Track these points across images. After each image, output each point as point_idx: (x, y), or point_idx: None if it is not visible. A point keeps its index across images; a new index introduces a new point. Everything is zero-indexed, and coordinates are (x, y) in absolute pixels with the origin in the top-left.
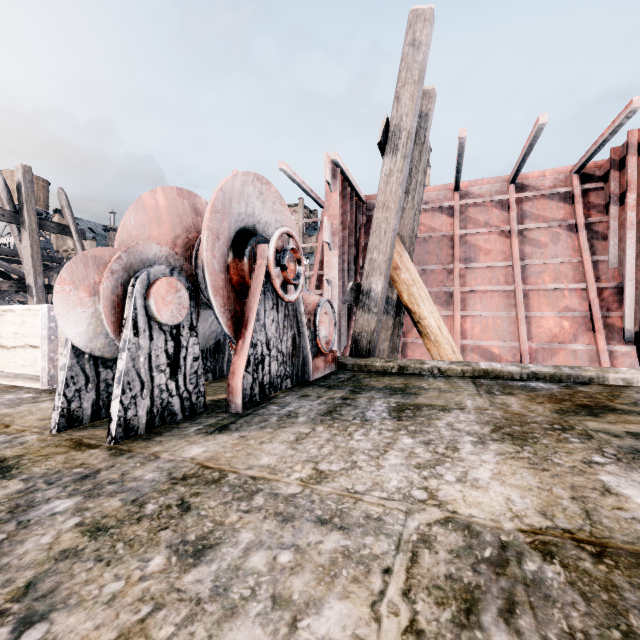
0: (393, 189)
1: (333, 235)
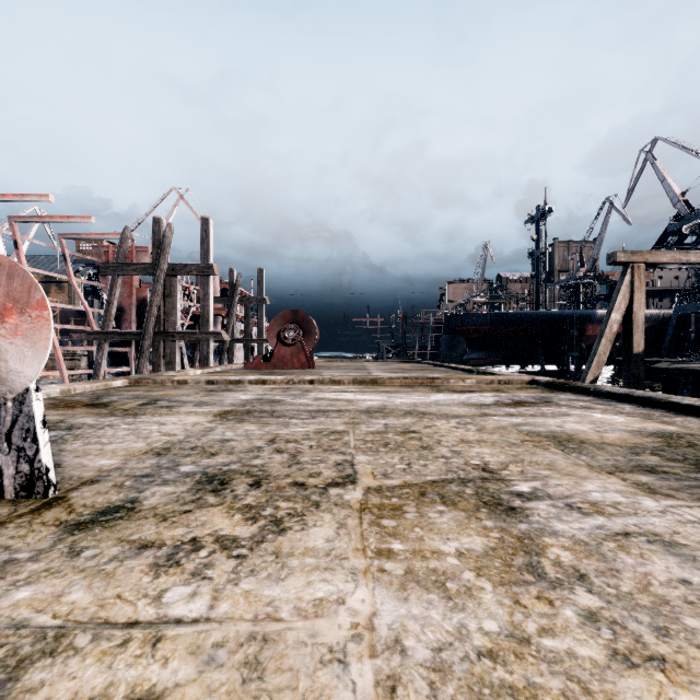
0: None
1: None
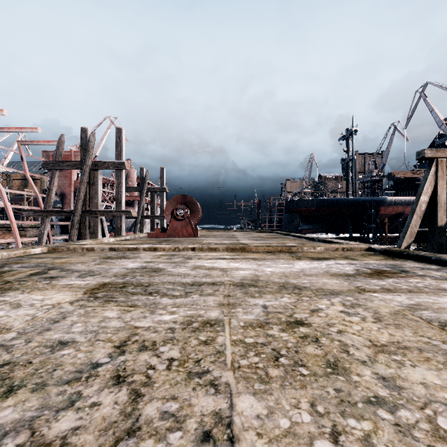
0: None
1: None
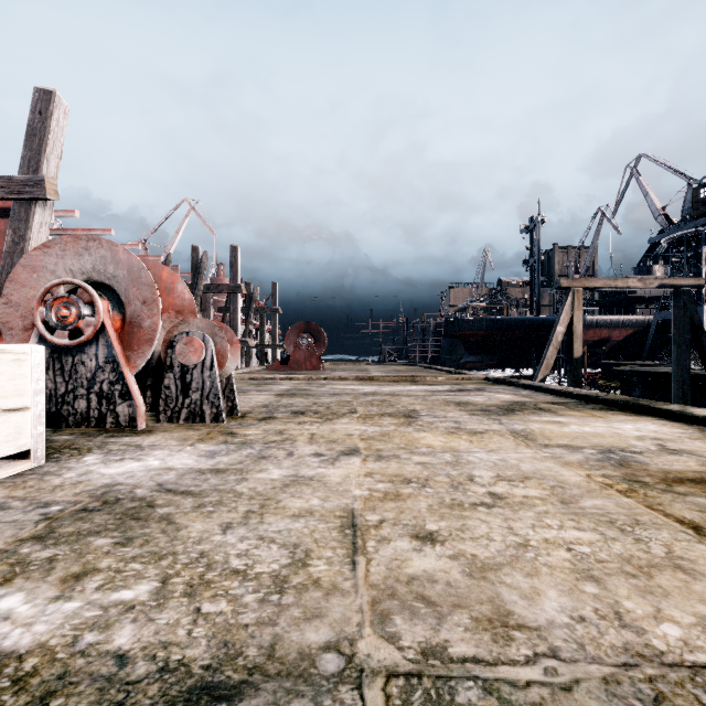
0: (43, 239)
1: None
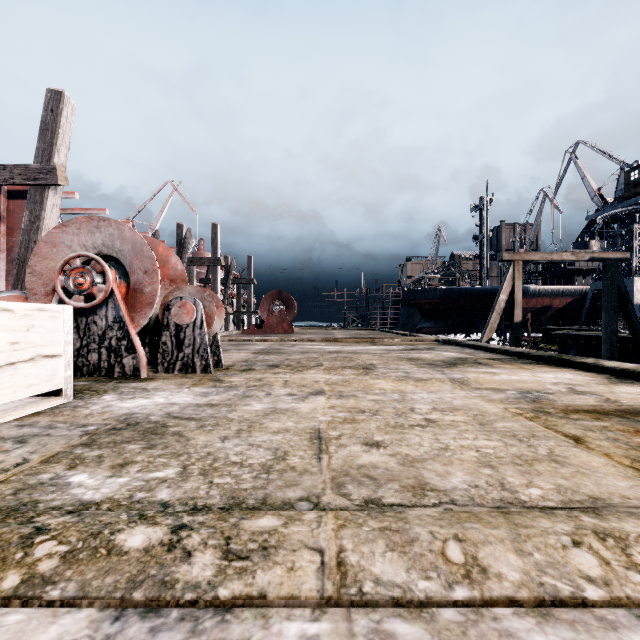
0: (54, 219)
1: None
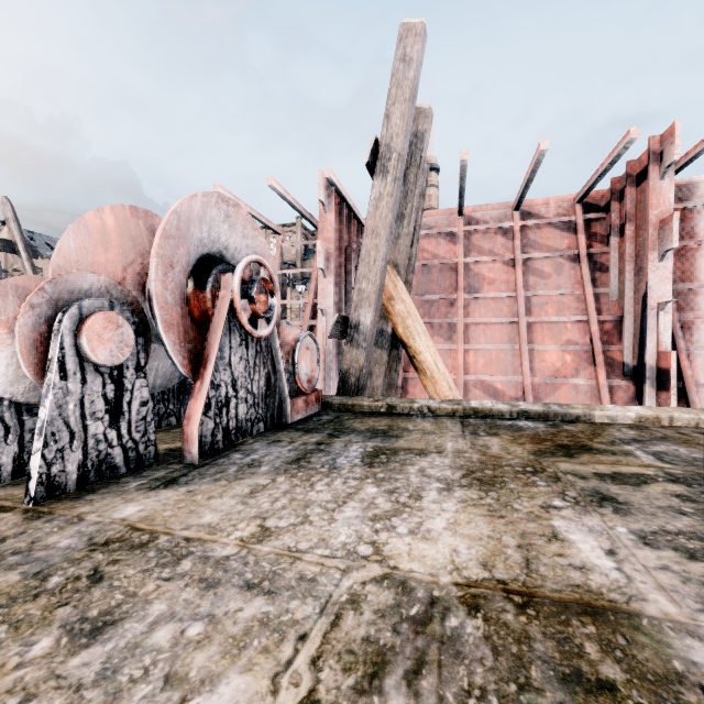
0: (383, 214)
1: (328, 260)
